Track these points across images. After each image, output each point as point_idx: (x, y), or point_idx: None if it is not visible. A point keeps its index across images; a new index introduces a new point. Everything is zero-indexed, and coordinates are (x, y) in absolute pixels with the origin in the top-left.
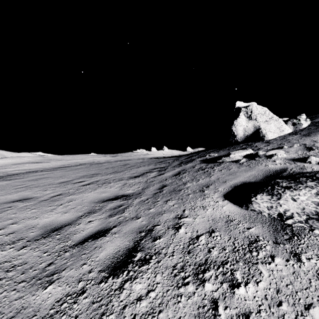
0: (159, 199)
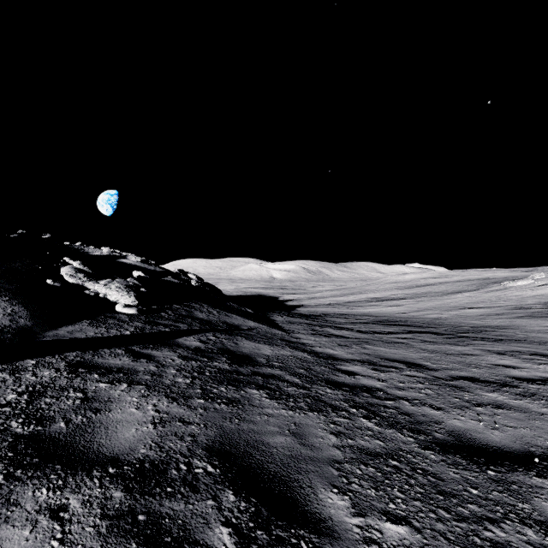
0: (490, 285)
